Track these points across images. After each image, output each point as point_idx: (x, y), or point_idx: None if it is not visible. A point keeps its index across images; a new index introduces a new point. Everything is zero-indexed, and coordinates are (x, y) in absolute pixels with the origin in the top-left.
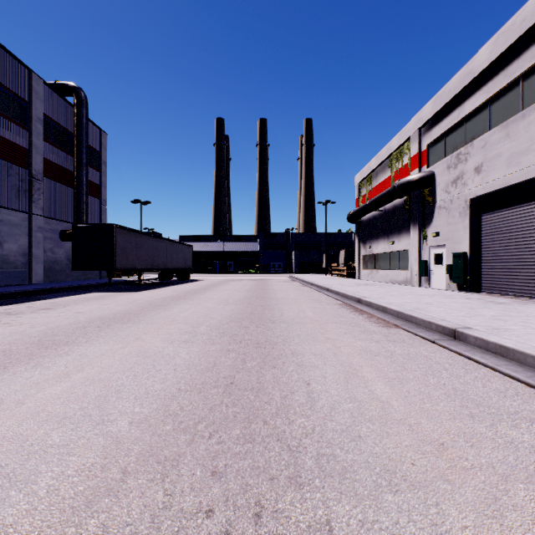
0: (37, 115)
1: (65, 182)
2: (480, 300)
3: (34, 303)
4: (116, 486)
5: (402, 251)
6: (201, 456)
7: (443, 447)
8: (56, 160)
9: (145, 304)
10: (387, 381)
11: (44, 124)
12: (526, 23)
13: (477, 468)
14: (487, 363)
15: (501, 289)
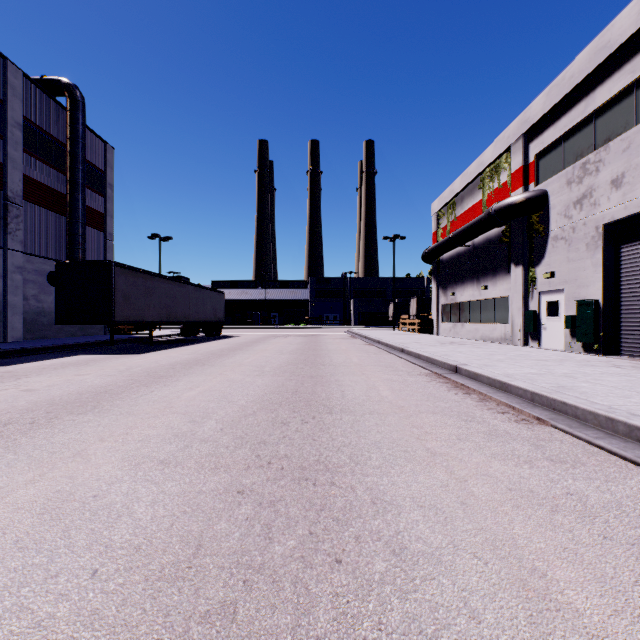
0: (14, 118)
1: (56, 209)
2: (639, 370)
3: None
4: None
5: (498, 298)
6: None
7: None
8: (42, 179)
9: (140, 375)
10: None
11: (26, 131)
12: None
13: None
14: None
15: None
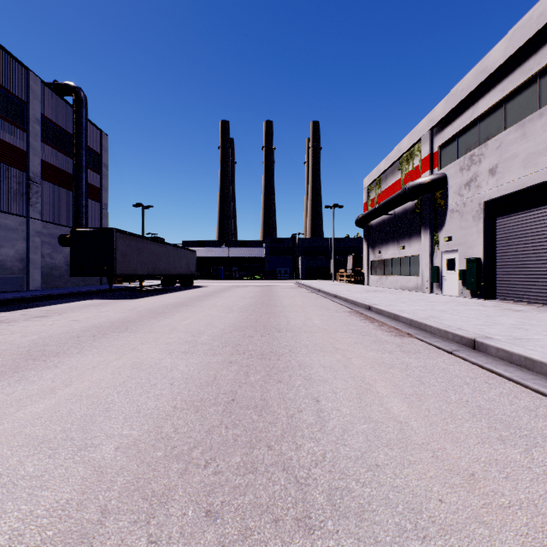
0: (34, 116)
1: (64, 185)
2: (496, 307)
3: (29, 310)
4: (92, 531)
5: (413, 256)
6: (194, 490)
7: (474, 479)
8: (55, 162)
9: (144, 312)
10: (404, 398)
11: (42, 125)
12: (544, 18)
13: (517, 506)
14: (512, 377)
15: (517, 296)
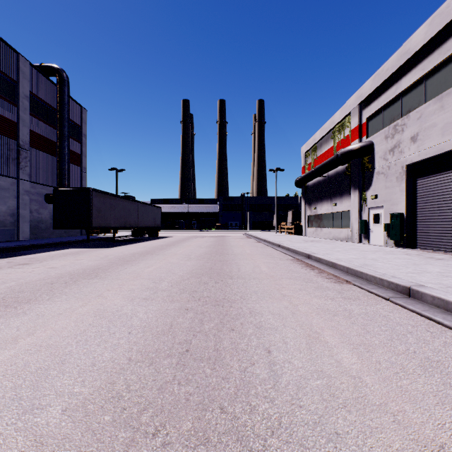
0: (24, 93)
1: (49, 152)
2: (419, 256)
3: (15, 258)
4: None
5: (344, 211)
6: None
7: None
8: (41, 132)
9: (114, 259)
10: (352, 348)
11: (31, 100)
12: None
13: None
14: None
15: (436, 246)
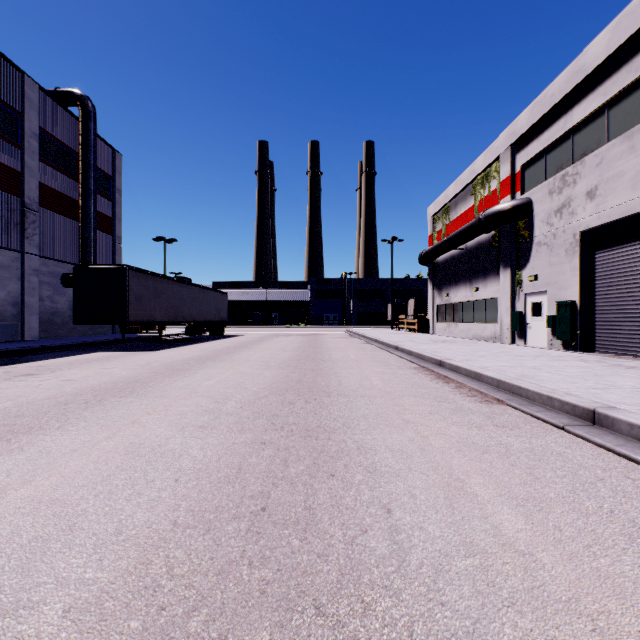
0: (31, 129)
1: (68, 214)
2: (601, 363)
3: (16, 366)
4: None
5: (489, 299)
6: None
7: None
8: (56, 185)
9: (160, 368)
10: (516, 505)
11: (41, 140)
12: None
13: None
14: None
15: (623, 348)
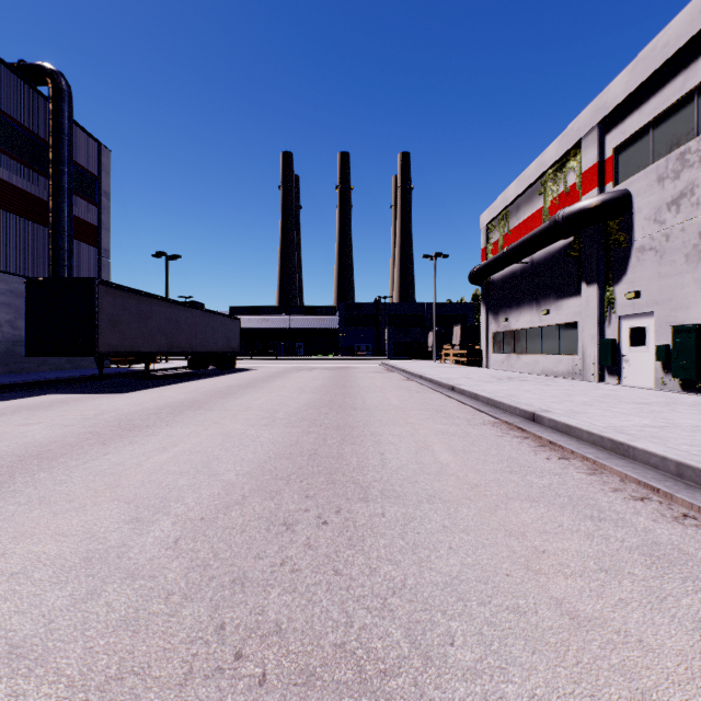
0: None
1: (37, 219)
2: None
3: None
4: None
5: (564, 324)
6: None
7: None
8: (20, 182)
9: (106, 424)
10: None
11: None
12: None
13: None
14: None
15: None
